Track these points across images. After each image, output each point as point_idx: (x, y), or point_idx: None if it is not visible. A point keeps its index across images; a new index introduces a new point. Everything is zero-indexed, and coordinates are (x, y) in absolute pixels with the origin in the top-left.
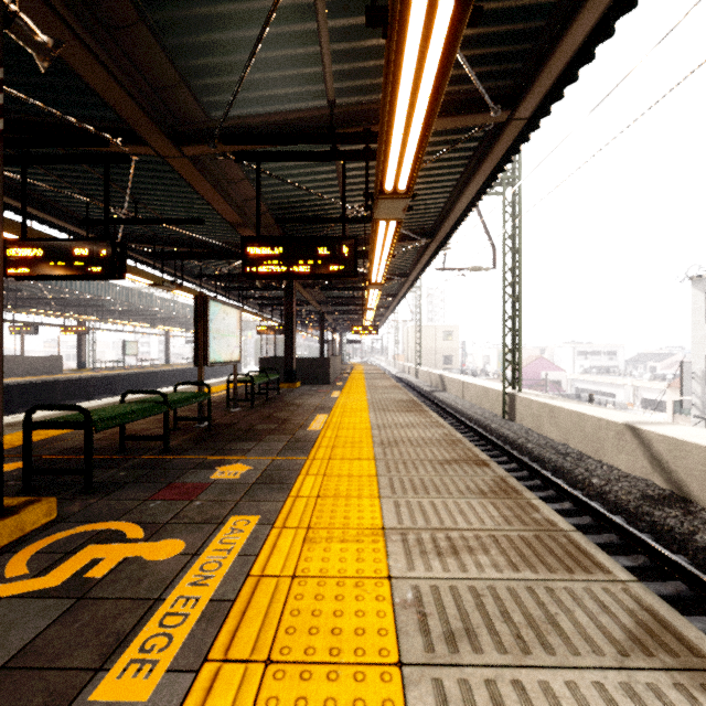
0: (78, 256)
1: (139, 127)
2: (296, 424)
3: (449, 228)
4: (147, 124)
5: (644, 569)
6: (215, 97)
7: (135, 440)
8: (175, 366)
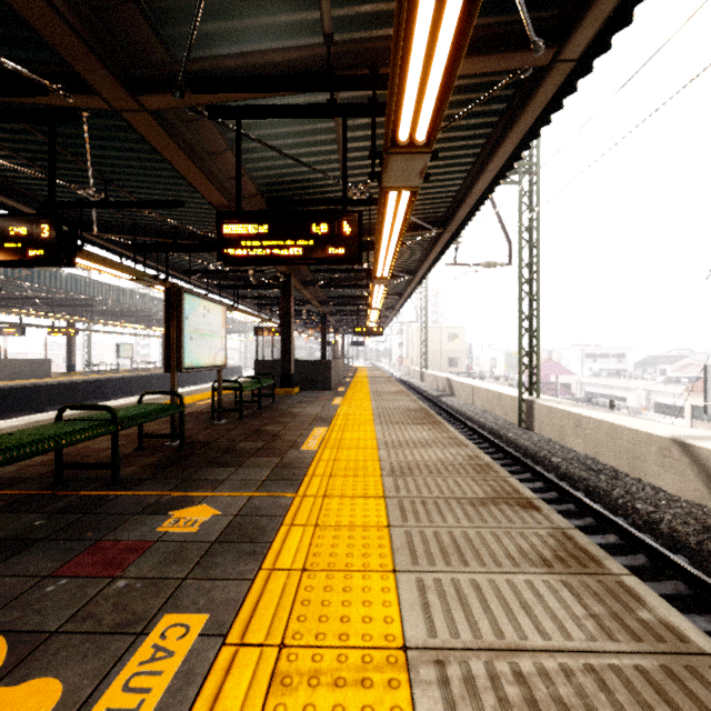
0: (15, 236)
1: (77, 62)
2: (288, 441)
3: (465, 215)
4: (86, 56)
5: None
6: (179, 28)
7: (74, 469)
8: None
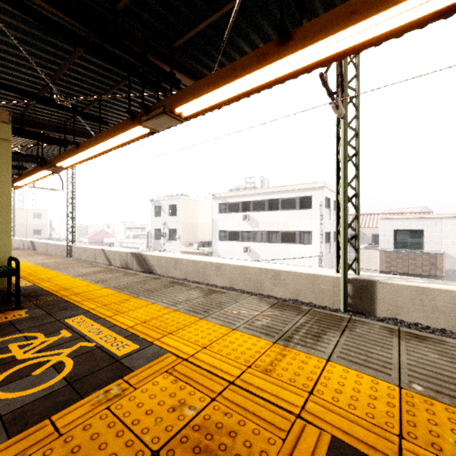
0: None
1: None
2: None
3: None
4: None
5: None
6: None
7: None
8: None
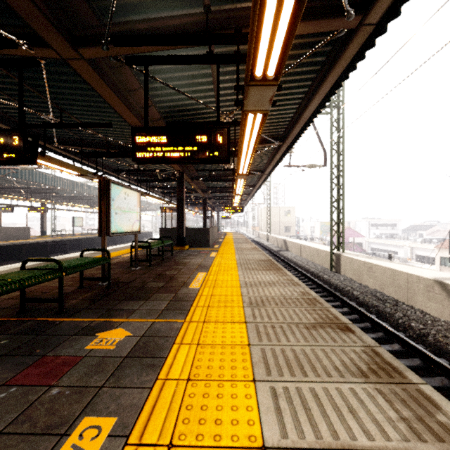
0: None
1: (34, 23)
2: (180, 281)
3: (297, 133)
4: (40, 19)
5: None
6: (105, 1)
7: (33, 302)
8: None
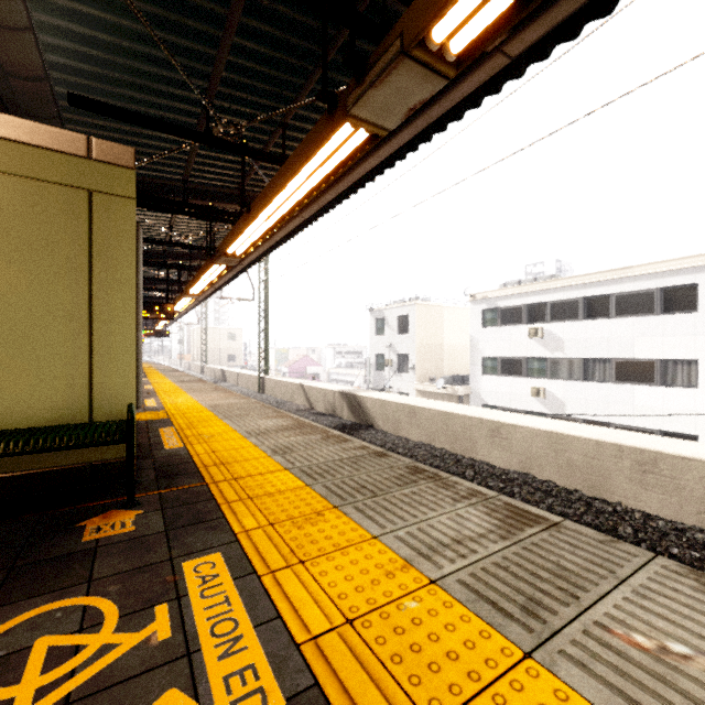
0: None
1: None
2: None
3: (221, 284)
4: None
5: None
6: None
7: None
8: None
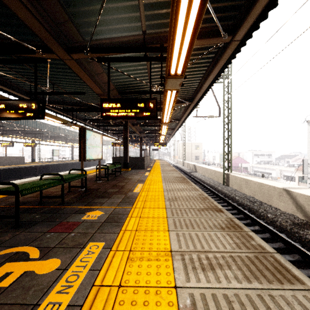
0: (21, 108)
1: (48, 43)
2: (127, 189)
3: (199, 97)
4: (52, 41)
5: (298, 262)
6: (87, 29)
7: (47, 198)
8: (76, 161)
